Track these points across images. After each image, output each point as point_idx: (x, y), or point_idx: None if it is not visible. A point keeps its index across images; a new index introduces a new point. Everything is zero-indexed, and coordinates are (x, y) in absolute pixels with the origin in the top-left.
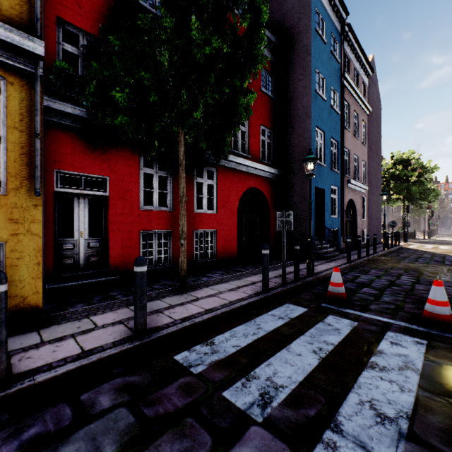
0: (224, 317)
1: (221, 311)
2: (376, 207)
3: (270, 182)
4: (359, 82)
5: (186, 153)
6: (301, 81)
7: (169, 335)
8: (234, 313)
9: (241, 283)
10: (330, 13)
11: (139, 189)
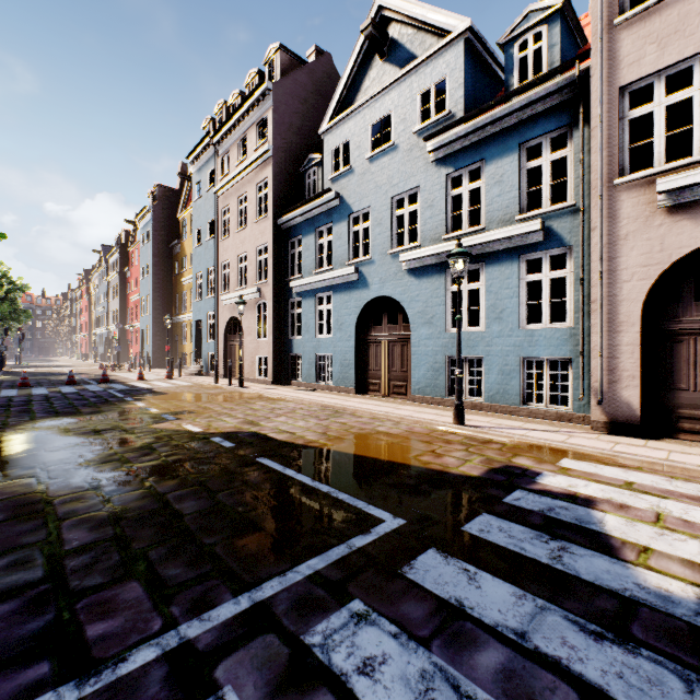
0: None
1: None
2: None
3: None
4: None
5: None
6: None
7: None
8: None
9: None
10: None
11: None
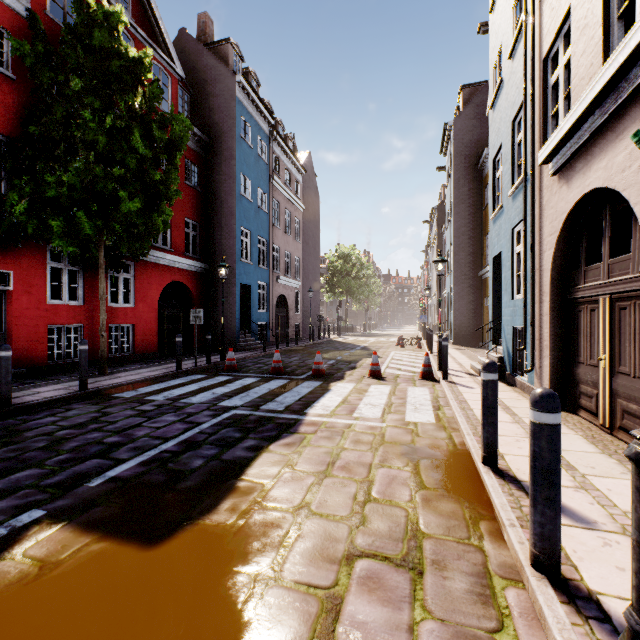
0: (144, 383)
1: (142, 379)
2: (314, 301)
3: (196, 276)
4: (292, 180)
5: (106, 256)
6: (227, 181)
7: (104, 389)
8: (152, 381)
9: (160, 368)
10: (258, 118)
11: (47, 283)
